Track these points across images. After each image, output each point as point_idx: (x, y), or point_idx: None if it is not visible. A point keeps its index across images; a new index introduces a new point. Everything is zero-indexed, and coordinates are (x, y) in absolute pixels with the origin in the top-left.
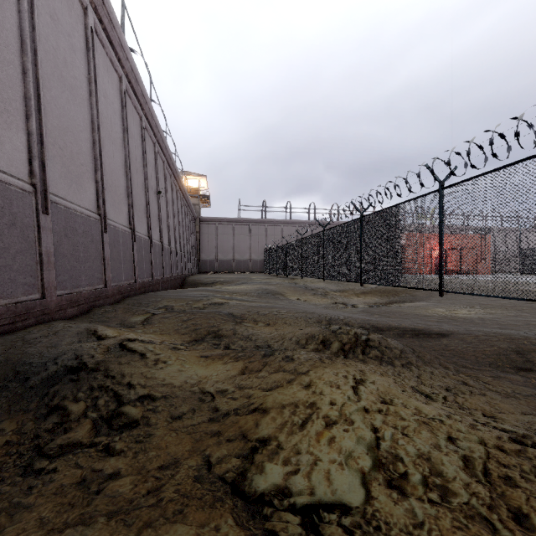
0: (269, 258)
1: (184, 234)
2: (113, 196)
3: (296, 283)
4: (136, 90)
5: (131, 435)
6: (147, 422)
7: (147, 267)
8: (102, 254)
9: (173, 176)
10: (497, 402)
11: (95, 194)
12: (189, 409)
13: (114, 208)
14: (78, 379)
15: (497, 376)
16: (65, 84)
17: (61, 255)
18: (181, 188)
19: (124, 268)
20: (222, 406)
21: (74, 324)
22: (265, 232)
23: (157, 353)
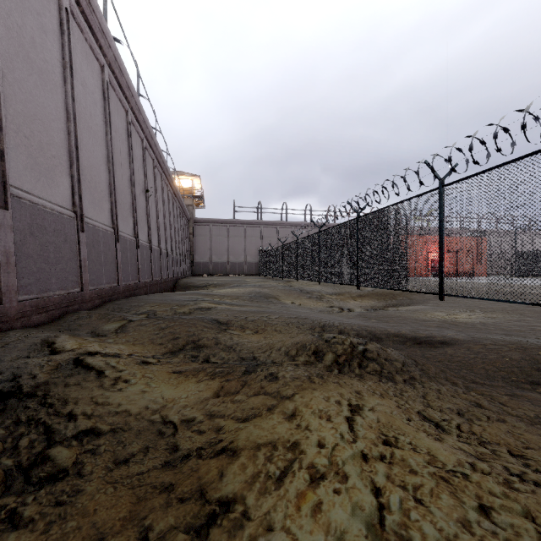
0: (264, 260)
1: (176, 236)
2: (92, 193)
3: (291, 286)
4: (121, 81)
5: (52, 492)
6: (79, 471)
7: (133, 269)
8: (78, 255)
9: (164, 175)
10: (522, 432)
11: (69, 190)
12: (141, 449)
13: (93, 205)
14: (3, 410)
15: (514, 394)
16: (33, 66)
17: (25, 256)
18: (173, 188)
19: (105, 270)
20: (183, 444)
21: (32, 334)
22: (261, 234)
23: (119, 369)
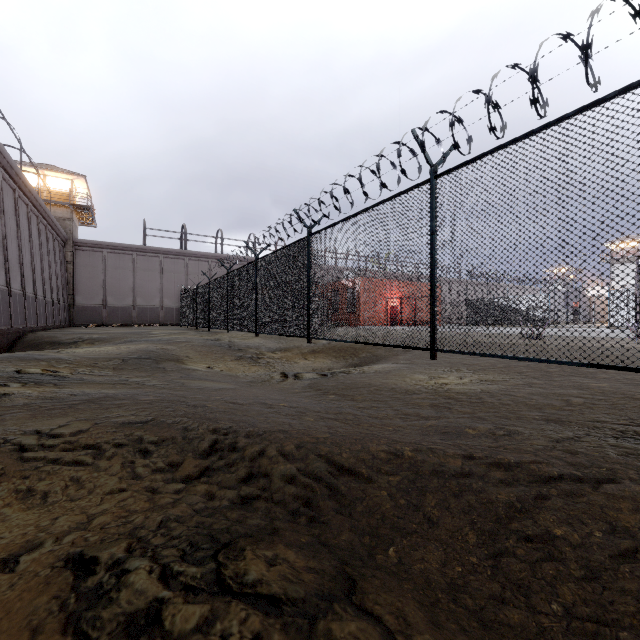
0: (186, 304)
1: (26, 261)
2: None
3: (218, 339)
4: None
5: None
6: None
7: None
8: None
9: None
10: None
11: None
12: None
13: None
14: None
15: None
16: None
17: None
18: (15, 179)
19: None
20: None
21: None
22: (186, 268)
23: None
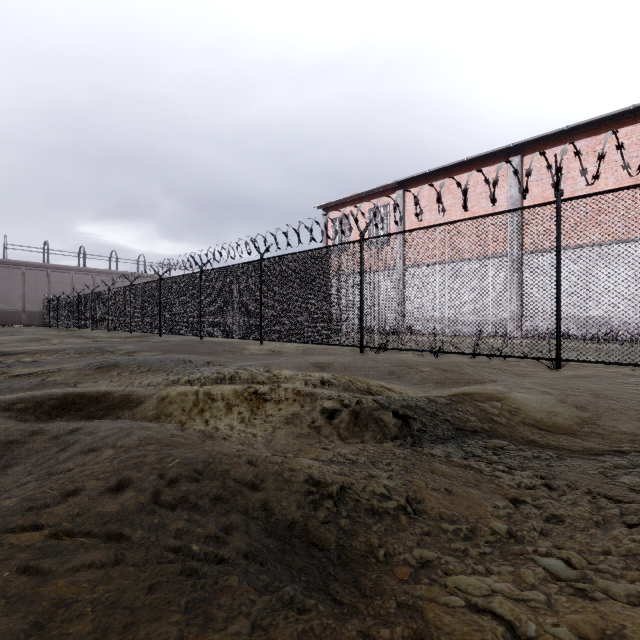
0: (49, 310)
1: None
2: None
3: (72, 334)
4: None
5: None
6: None
7: None
8: None
9: None
10: None
11: None
12: None
13: None
14: None
15: None
16: None
17: None
18: None
19: None
20: None
21: None
22: (48, 279)
23: None
